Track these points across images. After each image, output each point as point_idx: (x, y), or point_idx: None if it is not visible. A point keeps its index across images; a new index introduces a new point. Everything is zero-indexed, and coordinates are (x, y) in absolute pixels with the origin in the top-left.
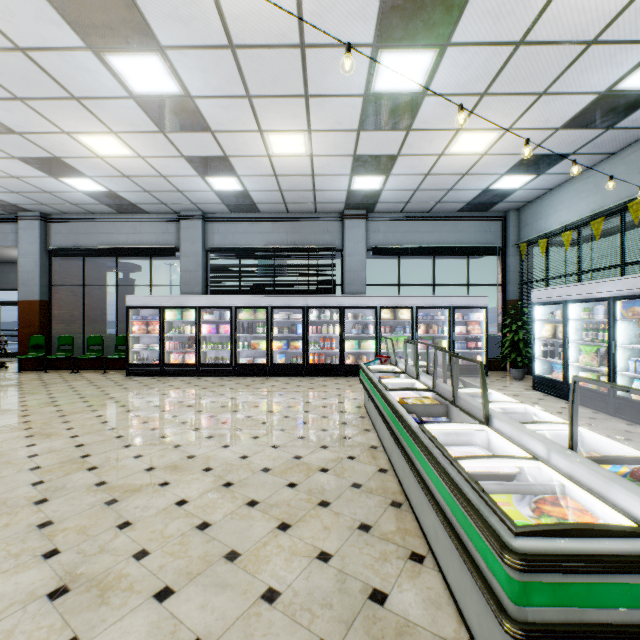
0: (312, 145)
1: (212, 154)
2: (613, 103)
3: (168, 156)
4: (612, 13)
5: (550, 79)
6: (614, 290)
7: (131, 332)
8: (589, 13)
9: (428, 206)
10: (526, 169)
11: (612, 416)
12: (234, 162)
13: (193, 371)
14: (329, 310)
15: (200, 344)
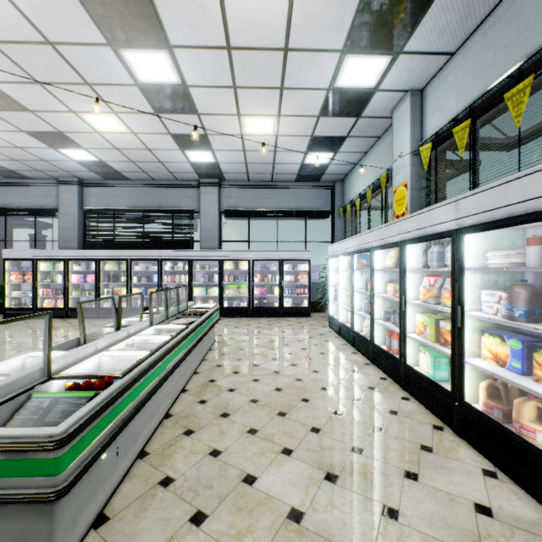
0: (127, 124)
1: (47, 130)
2: (345, 97)
3: (10, 130)
4: (282, 27)
5: (278, 77)
6: (352, 246)
7: (10, 281)
8: (264, 27)
9: (268, 176)
10: (321, 148)
11: (352, 347)
12: (72, 137)
13: (63, 314)
14: (186, 262)
15: (69, 291)
